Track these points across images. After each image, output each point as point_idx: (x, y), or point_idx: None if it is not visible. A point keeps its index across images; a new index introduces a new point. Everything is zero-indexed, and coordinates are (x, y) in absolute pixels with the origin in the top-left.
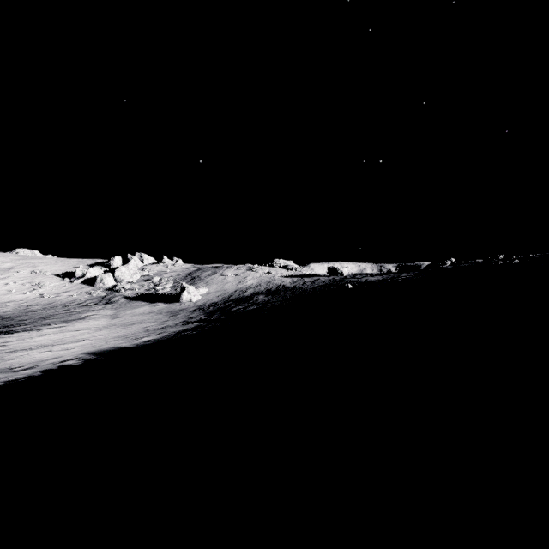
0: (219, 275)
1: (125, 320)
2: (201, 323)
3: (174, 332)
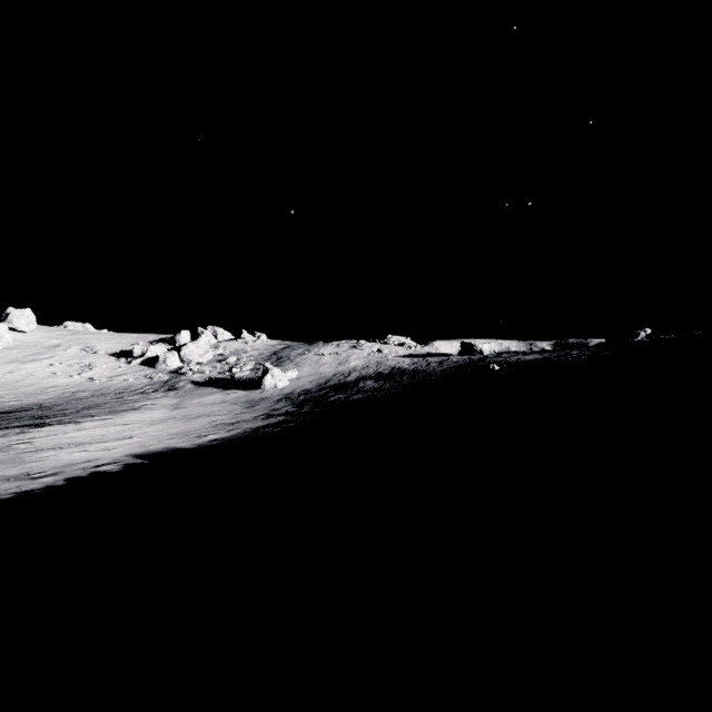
0: (313, 354)
1: (189, 411)
2: (287, 417)
3: (250, 428)
